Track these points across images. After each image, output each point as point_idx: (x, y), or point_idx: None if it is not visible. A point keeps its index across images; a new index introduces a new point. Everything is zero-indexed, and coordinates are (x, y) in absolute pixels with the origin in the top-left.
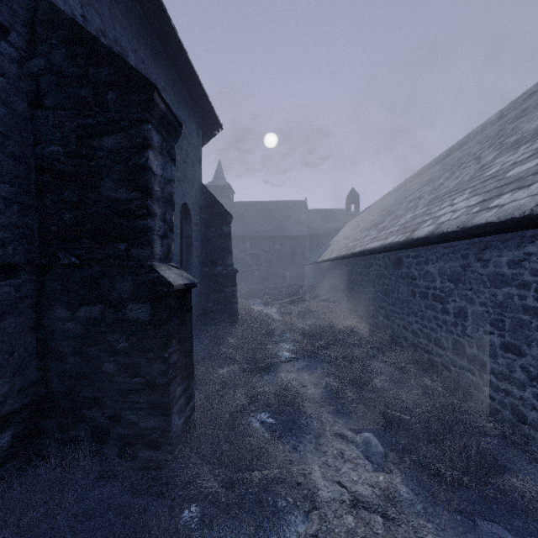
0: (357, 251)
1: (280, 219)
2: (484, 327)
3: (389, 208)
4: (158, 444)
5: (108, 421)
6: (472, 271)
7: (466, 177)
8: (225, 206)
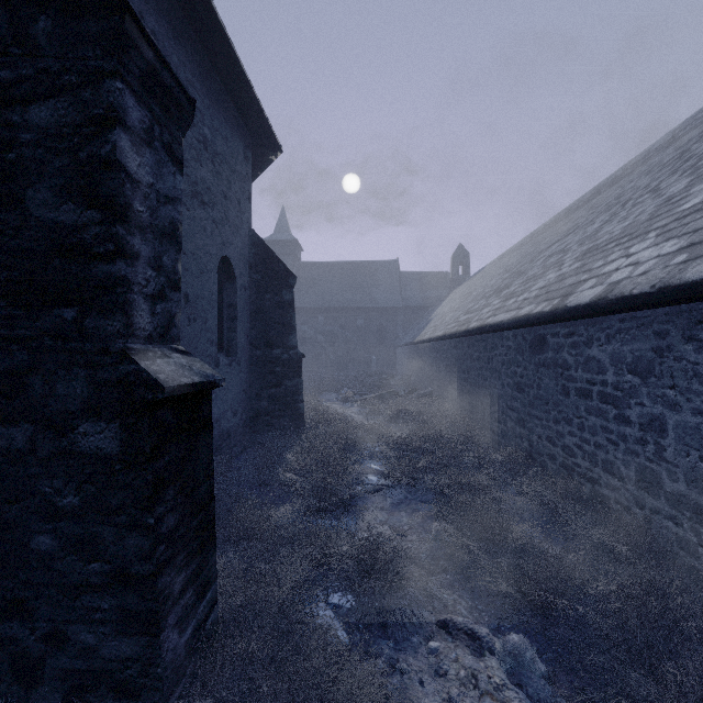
0: (474, 327)
1: (363, 286)
2: (701, 450)
3: (515, 269)
4: (136, 688)
5: (43, 644)
6: (677, 357)
7: (643, 216)
8: (291, 268)
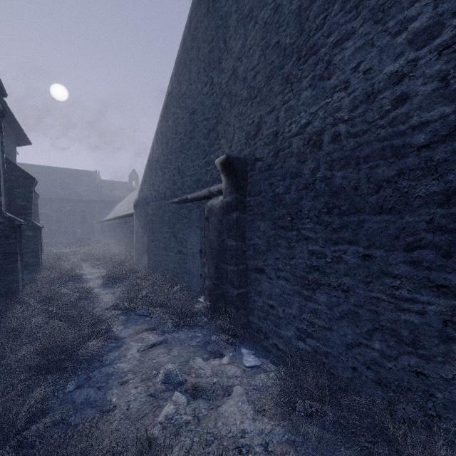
0: (116, 217)
1: (71, 185)
2: None
3: None
4: (35, 265)
5: None
6: None
7: None
8: None
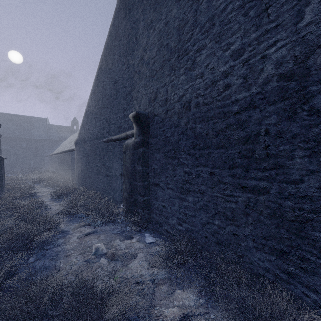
0: (61, 151)
1: (26, 128)
2: None
3: None
4: None
5: None
6: None
7: None
8: None
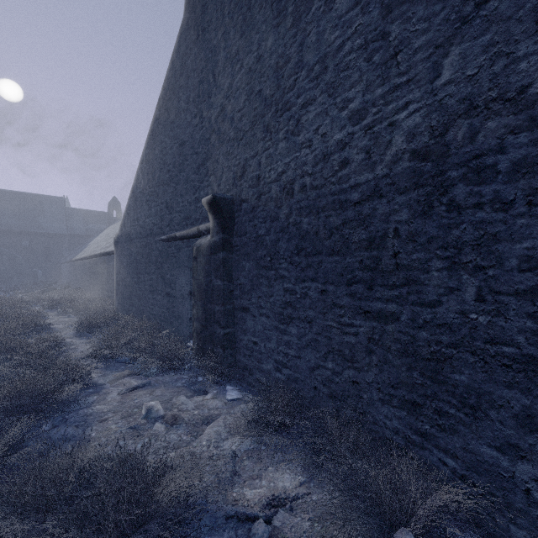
0: (92, 255)
1: (29, 214)
2: None
3: None
4: None
5: None
6: None
7: None
8: None
